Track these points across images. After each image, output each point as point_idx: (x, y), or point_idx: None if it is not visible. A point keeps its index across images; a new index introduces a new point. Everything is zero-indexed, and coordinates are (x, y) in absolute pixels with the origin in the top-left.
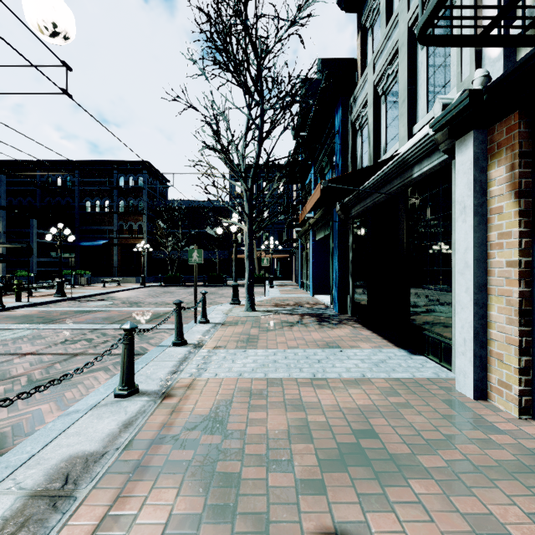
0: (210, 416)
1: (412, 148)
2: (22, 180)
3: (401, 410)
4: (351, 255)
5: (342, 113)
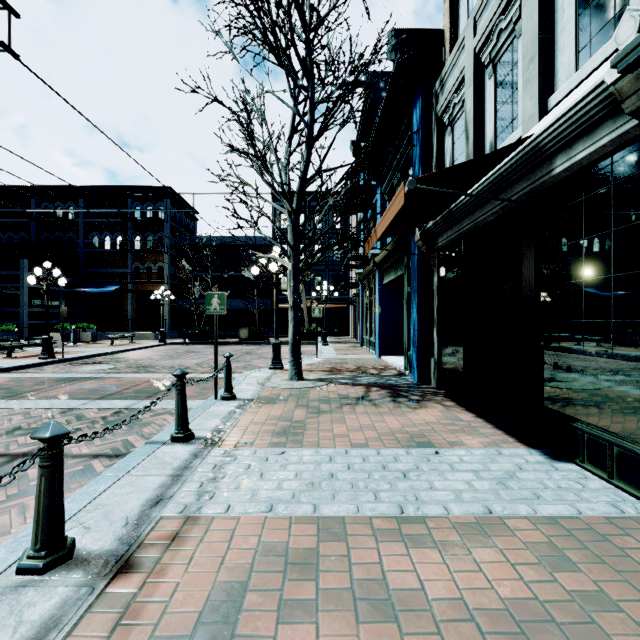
0: (194, 636)
1: (556, 123)
2: (14, 211)
3: (596, 615)
4: (436, 302)
5: (423, 105)
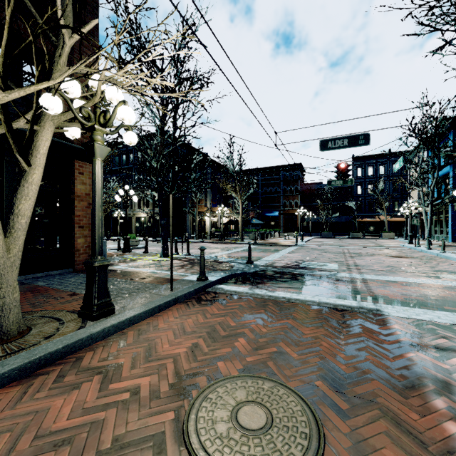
0: None
1: None
2: None
3: None
4: None
5: None
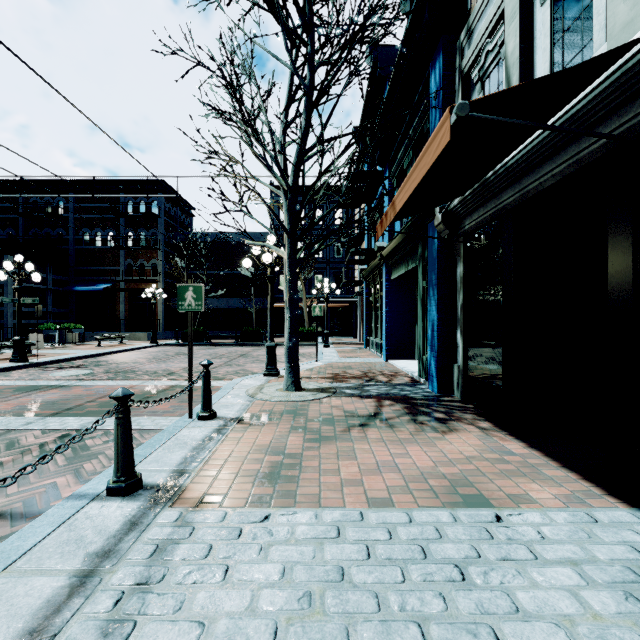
0: None
1: None
2: (1, 206)
3: None
4: (462, 297)
5: (444, 62)
